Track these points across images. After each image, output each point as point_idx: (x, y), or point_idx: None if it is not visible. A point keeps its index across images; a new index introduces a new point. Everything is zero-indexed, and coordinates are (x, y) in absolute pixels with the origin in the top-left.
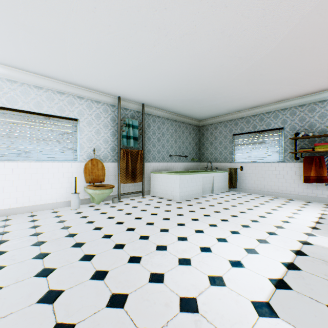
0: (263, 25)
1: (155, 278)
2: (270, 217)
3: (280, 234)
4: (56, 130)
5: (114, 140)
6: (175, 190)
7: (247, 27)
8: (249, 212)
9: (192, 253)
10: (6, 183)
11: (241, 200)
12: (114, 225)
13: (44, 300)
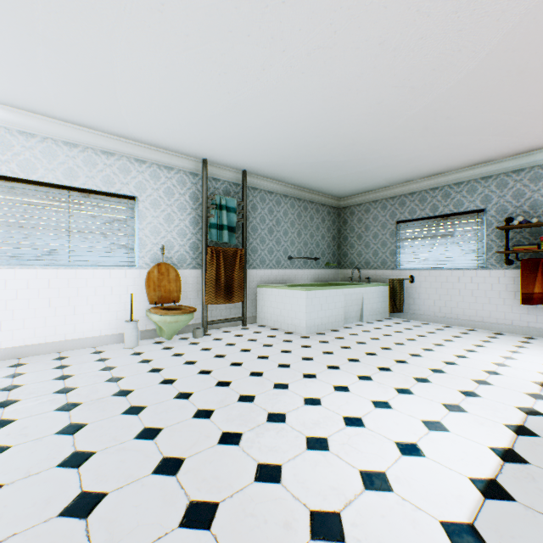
0: (455, 29)
1: (265, 473)
2: (464, 363)
3: (485, 396)
4: (100, 216)
5: (195, 232)
6: (298, 317)
7: (427, 33)
8: (427, 356)
9: (331, 429)
10: (18, 304)
11: (412, 334)
12: (195, 375)
13: (72, 511)
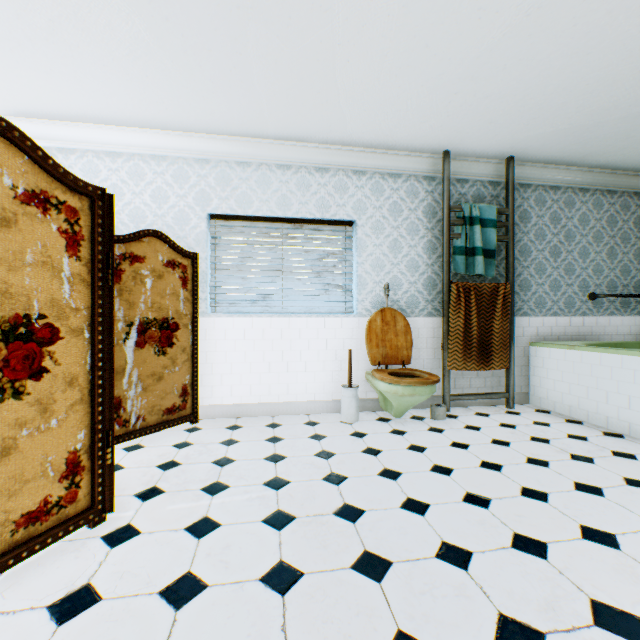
0: None
1: None
2: None
3: None
4: (313, 251)
5: (430, 263)
6: (635, 407)
7: None
8: None
9: None
10: (235, 357)
11: None
12: (460, 504)
13: None
